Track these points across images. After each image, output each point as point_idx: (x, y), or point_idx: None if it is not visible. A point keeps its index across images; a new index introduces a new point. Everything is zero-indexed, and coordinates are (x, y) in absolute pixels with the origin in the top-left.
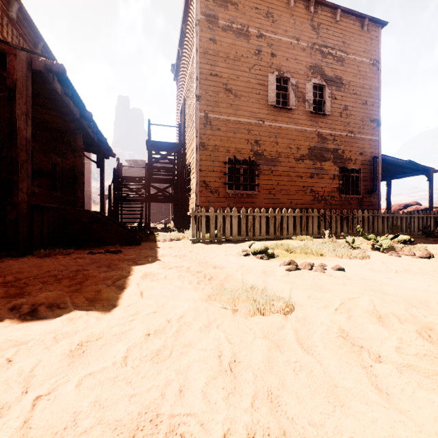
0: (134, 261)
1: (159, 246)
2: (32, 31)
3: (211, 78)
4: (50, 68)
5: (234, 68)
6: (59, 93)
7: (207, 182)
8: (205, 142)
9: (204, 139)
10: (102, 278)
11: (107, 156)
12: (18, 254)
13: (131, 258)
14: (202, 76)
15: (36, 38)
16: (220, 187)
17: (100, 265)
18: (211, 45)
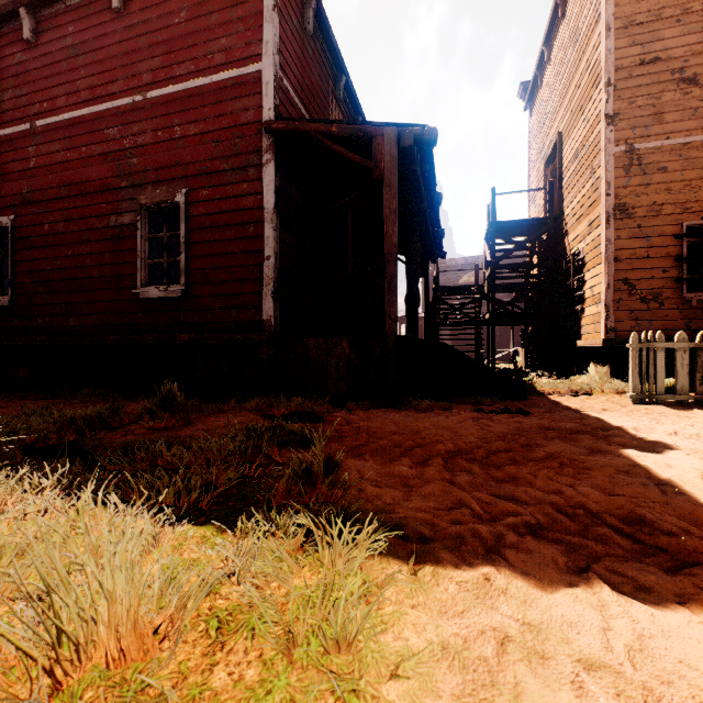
0: (595, 435)
1: (567, 404)
2: (352, 108)
3: (642, 70)
4: (420, 138)
5: (702, 28)
6: (417, 174)
7: (632, 281)
8: (627, 201)
9: (626, 197)
10: (613, 470)
11: (435, 258)
12: (387, 404)
13: (574, 428)
14: (619, 75)
15: (355, 115)
16: (665, 288)
17: (548, 438)
18: (641, 4)
